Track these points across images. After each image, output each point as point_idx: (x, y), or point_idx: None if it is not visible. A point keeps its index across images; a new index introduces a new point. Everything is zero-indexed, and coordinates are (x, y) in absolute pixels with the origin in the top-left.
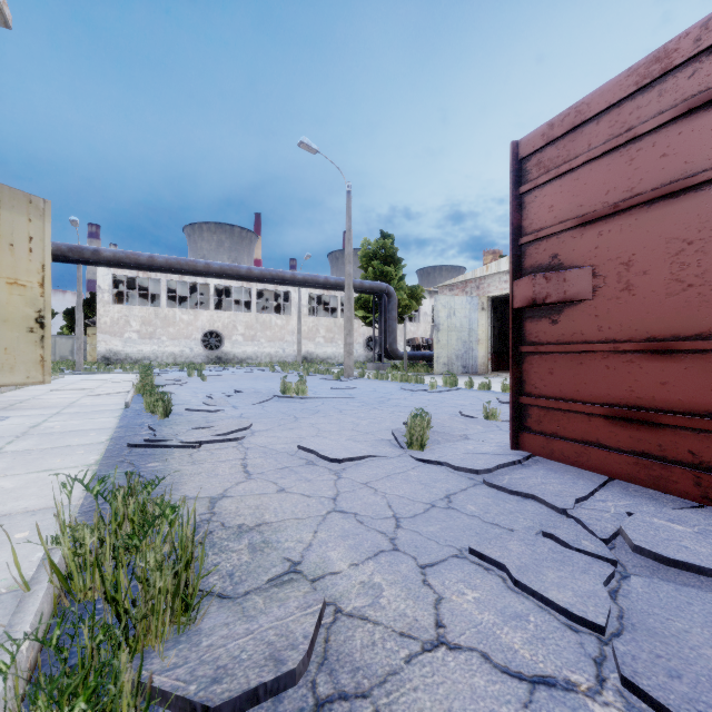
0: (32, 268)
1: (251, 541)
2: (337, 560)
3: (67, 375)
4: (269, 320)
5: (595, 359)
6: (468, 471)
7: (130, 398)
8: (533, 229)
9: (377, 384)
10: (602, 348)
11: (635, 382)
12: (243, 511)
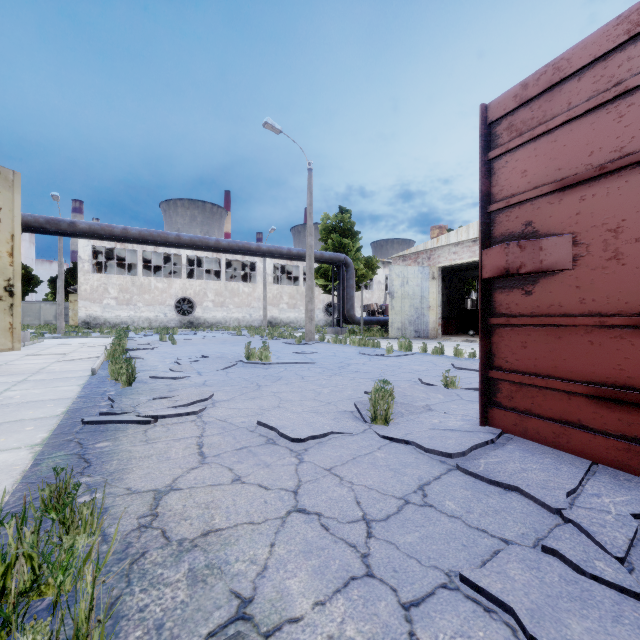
0: (1, 238)
1: (193, 565)
2: (298, 594)
3: (47, 339)
4: (237, 288)
5: (576, 334)
6: (440, 454)
7: (98, 365)
8: (503, 196)
9: (337, 348)
10: (585, 322)
11: (626, 359)
12: (190, 511)
